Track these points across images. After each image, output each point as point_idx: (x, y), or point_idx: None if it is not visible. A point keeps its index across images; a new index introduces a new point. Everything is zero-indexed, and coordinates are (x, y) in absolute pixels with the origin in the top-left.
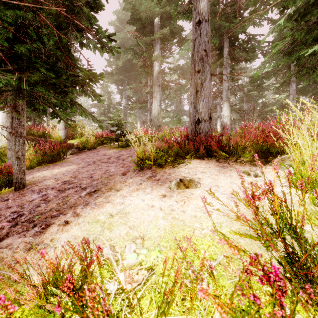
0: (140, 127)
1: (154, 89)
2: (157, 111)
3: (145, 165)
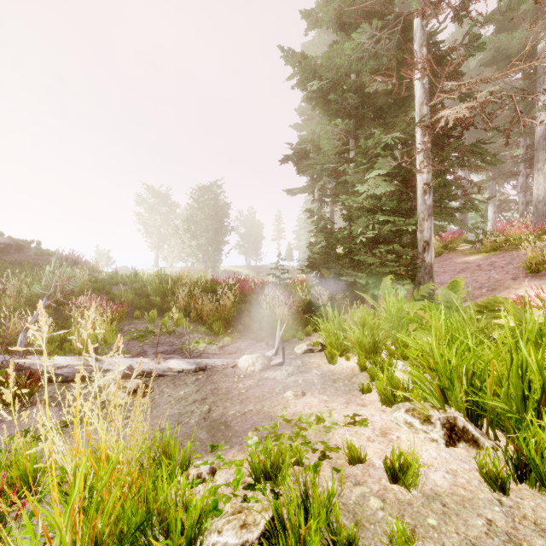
0: (494, 214)
1: (537, 156)
2: (543, 191)
3: (542, 269)
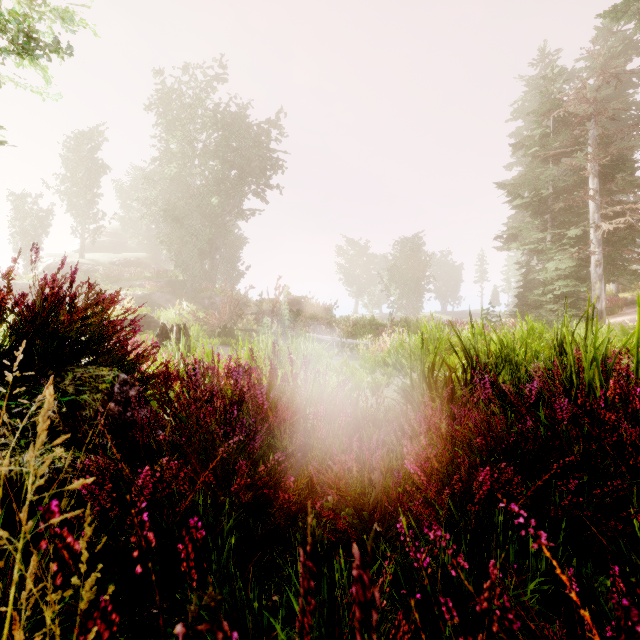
0: None
1: None
2: None
3: None
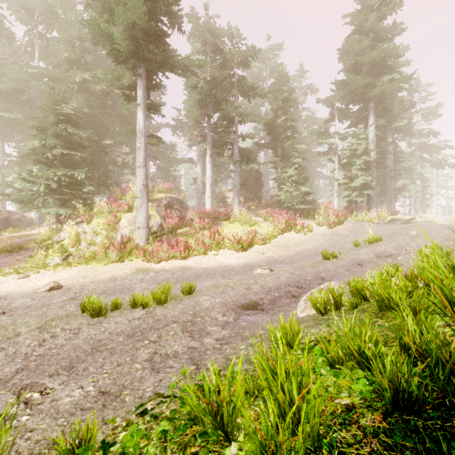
0: None
1: None
2: None
3: None
